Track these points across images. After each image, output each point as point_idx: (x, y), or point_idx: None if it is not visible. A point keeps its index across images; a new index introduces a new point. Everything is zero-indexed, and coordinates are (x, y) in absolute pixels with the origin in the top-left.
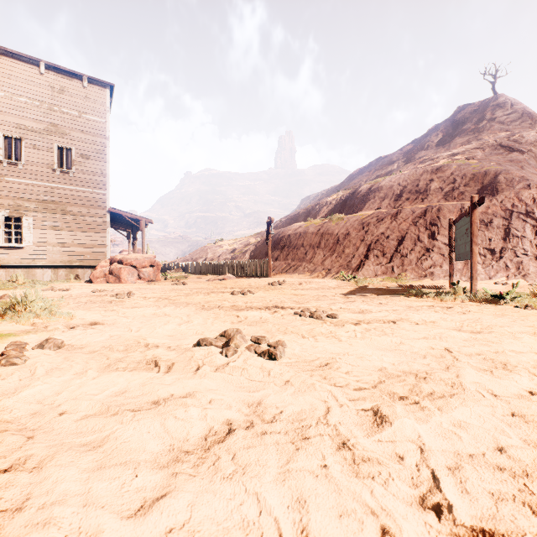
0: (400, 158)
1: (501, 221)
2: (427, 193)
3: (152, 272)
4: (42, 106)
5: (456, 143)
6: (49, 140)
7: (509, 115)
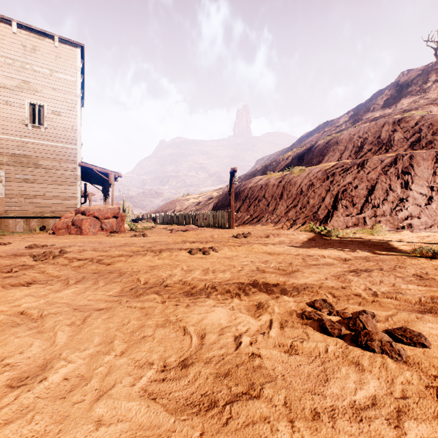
0: (347, 120)
1: None
2: (391, 143)
3: (115, 223)
4: (14, 64)
5: (402, 104)
6: (21, 97)
7: None
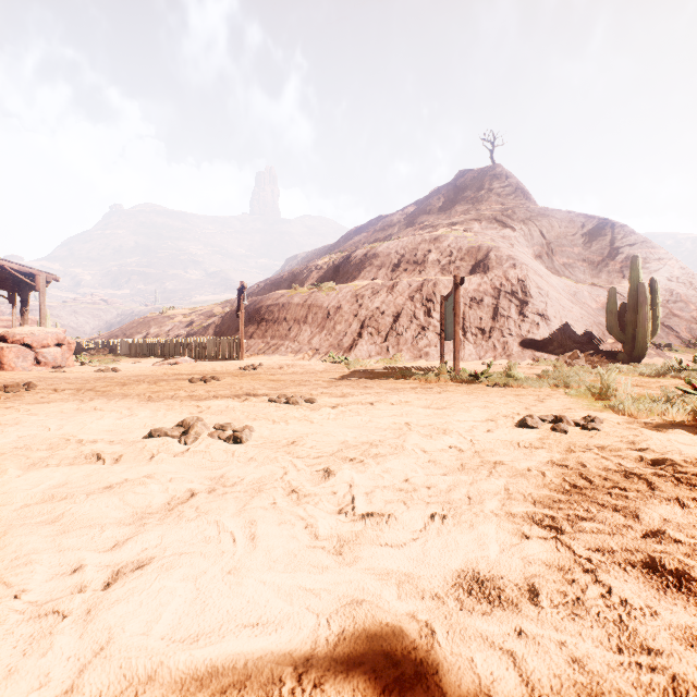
0: (402, 220)
1: (491, 300)
2: (425, 265)
3: (60, 354)
4: None
5: (456, 211)
6: None
7: (505, 188)
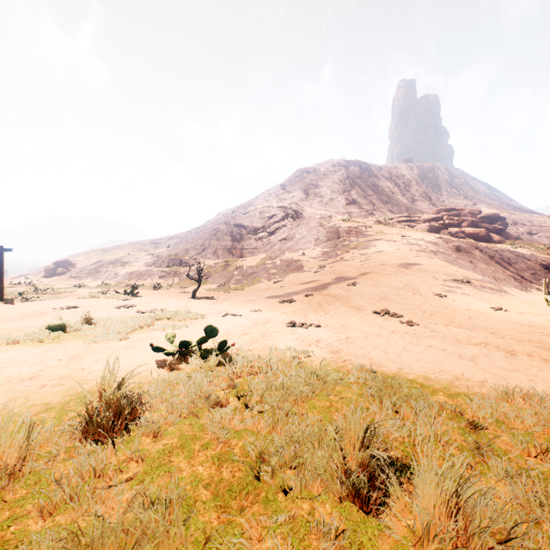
0: None
1: None
2: None
3: None
4: None
5: None
6: None
7: None
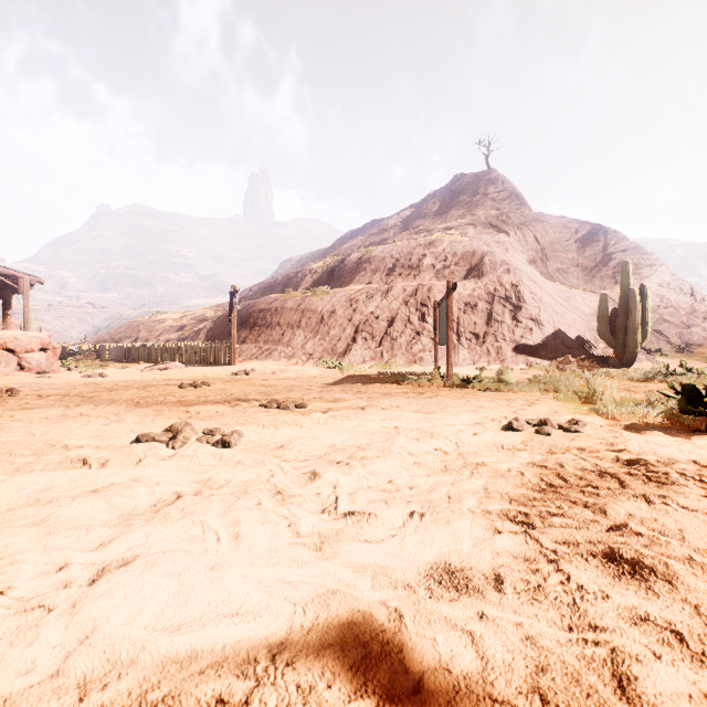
0: (397, 224)
1: (485, 305)
2: (420, 269)
3: (44, 359)
4: None
5: (452, 215)
6: None
7: (500, 193)
